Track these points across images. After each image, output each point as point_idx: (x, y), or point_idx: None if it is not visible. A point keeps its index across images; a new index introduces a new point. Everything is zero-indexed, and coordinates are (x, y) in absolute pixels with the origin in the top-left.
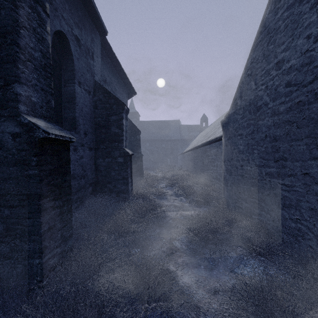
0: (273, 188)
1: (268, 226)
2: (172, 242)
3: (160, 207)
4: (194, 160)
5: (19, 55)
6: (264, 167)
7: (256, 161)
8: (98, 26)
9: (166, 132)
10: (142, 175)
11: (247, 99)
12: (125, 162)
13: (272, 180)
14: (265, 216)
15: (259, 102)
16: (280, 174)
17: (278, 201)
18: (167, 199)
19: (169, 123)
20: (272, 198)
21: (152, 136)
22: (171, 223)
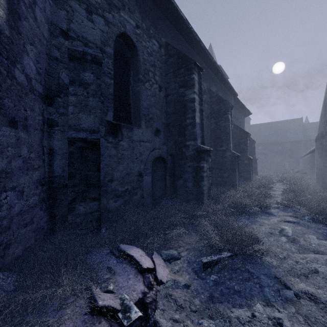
0: (325, 172)
1: (325, 189)
2: (274, 193)
3: (270, 185)
4: (310, 163)
5: (230, 137)
6: (324, 164)
7: (322, 161)
8: (233, 95)
9: (283, 133)
10: (256, 174)
11: (320, 130)
12: (249, 163)
13: (325, 169)
14: (324, 186)
15: (323, 134)
16: (326, 166)
17: (326, 177)
18: (276, 185)
19: (287, 124)
20: (325, 177)
21: (265, 140)
22: (275, 191)
